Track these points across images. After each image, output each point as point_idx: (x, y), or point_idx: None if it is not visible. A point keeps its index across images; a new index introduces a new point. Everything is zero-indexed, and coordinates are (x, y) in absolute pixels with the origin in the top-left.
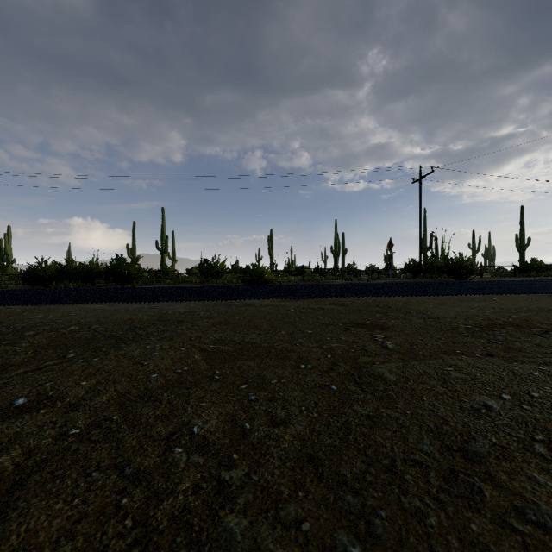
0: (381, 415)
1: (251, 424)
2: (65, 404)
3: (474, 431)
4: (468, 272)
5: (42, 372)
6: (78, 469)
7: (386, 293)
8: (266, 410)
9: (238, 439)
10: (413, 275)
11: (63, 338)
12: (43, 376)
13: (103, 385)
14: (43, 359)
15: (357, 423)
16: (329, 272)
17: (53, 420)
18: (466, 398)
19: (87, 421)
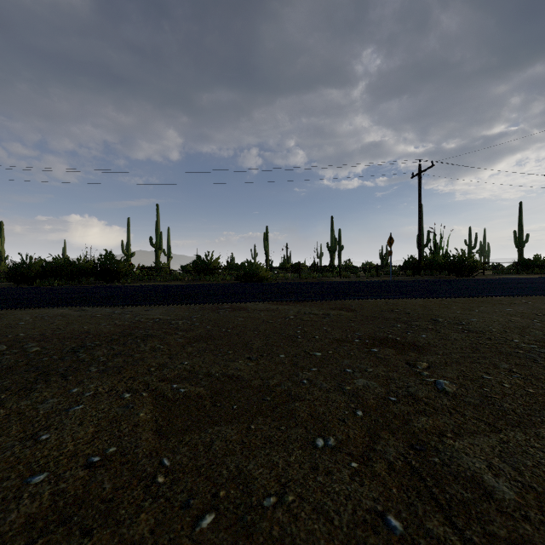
0: None
1: None
2: None
3: None
4: (471, 269)
5: None
6: None
7: (397, 294)
8: None
9: None
10: (413, 272)
11: None
12: None
13: None
14: None
15: None
16: (326, 269)
17: None
18: None
19: None
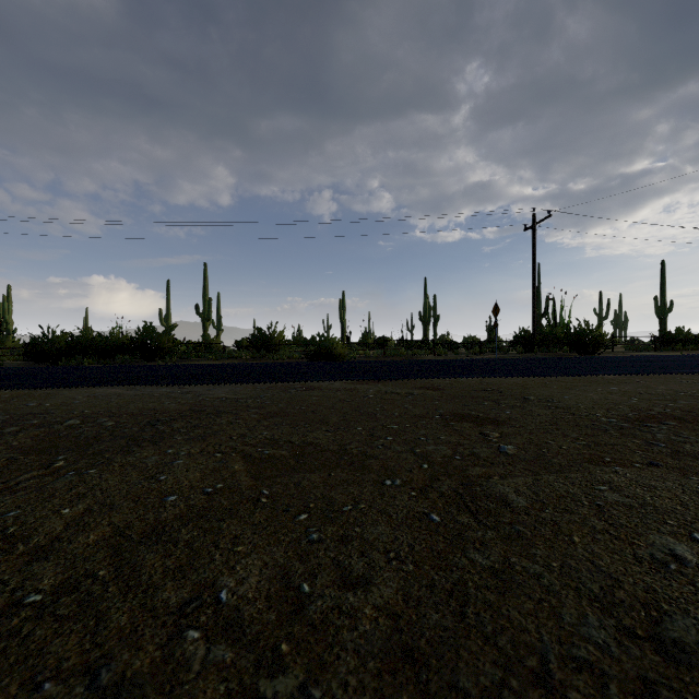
0: (513, 568)
1: (311, 585)
2: (29, 549)
3: (666, 601)
4: (596, 344)
5: (11, 491)
6: (22, 675)
7: (494, 373)
8: (336, 558)
9: (290, 612)
10: (525, 349)
11: (55, 437)
12: (9, 499)
13: (94, 515)
14: (18, 470)
15: (477, 583)
16: (417, 345)
17: (5, 577)
18: (640, 540)
19: (57, 578)
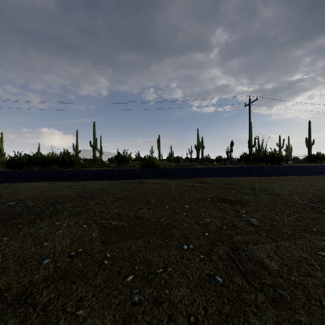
0: None
1: None
2: None
3: None
4: (279, 160)
5: None
6: None
7: (234, 174)
8: (150, 322)
9: None
10: (245, 162)
11: None
12: None
13: None
14: None
15: None
16: (194, 160)
17: None
18: None
19: None
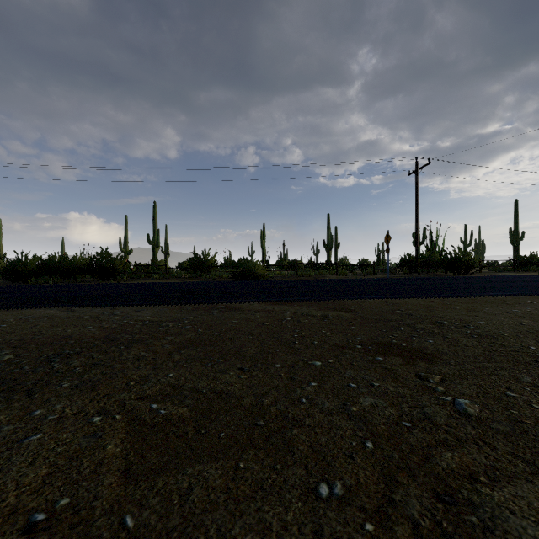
0: None
1: None
2: None
3: None
4: (468, 266)
5: None
6: None
7: (397, 293)
8: None
9: None
10: (410, 270)
11: None
12: None
13: None
14: None
15: None
16: (322, 267)
17: None
18: None
19: None
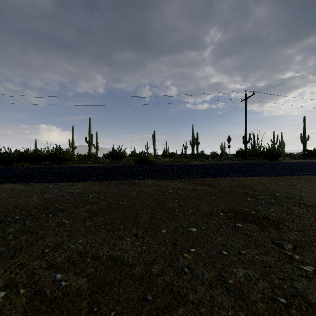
0: None
1: None
2: None
3: None
4: (277, 156)
5: None
6: None
7: (239, 173)
8: None
9: None
10: (242, 158)
11: None
12: None
13: None
14: None
15: None
16: (189, 156)
17: None
18: None
19: None
